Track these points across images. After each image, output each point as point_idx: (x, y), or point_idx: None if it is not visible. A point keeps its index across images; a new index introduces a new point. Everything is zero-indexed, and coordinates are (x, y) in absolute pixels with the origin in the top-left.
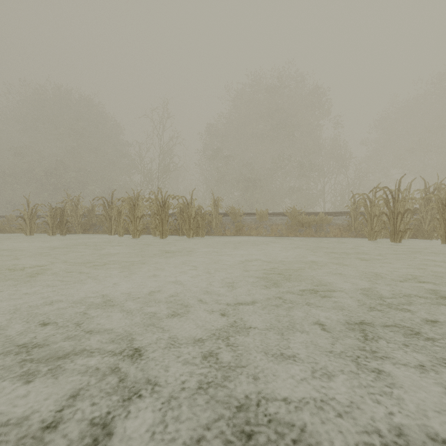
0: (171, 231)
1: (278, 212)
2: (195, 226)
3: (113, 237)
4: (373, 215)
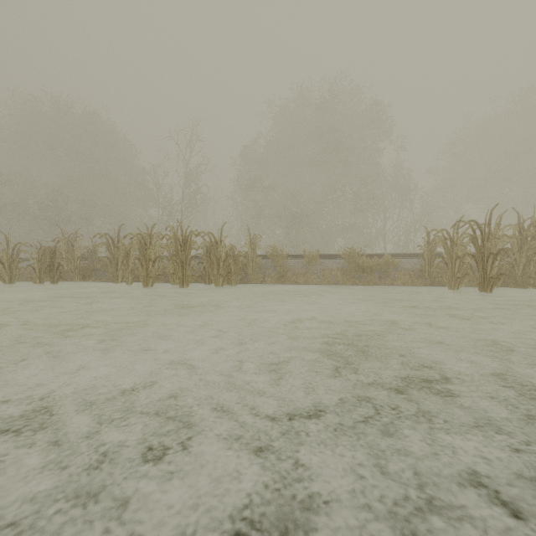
0: (195, 277)
1: (331, 254)
2: (226, 271)
3: (120, 286)
4: (455, 257)
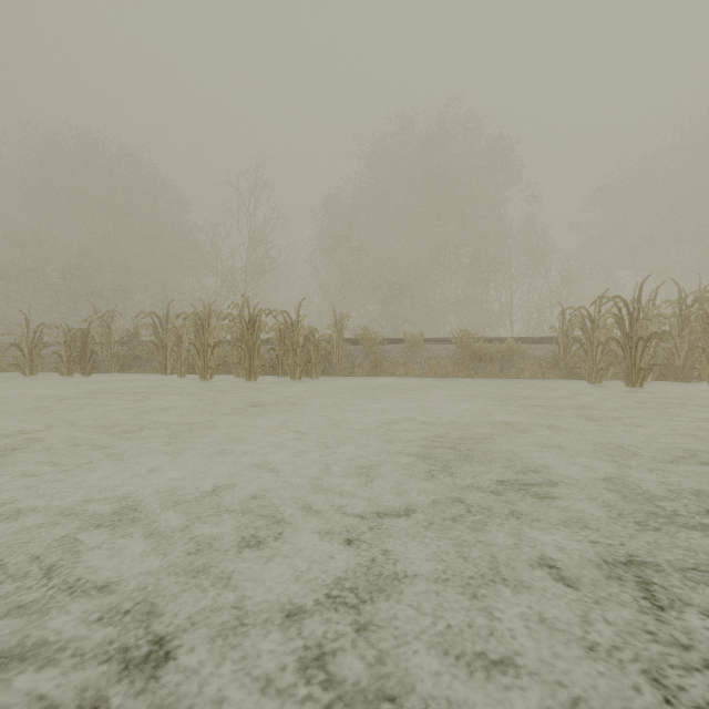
0: (265, 368)
1: (439, 338)
2: (304, 360)
3: (169, 379)
4: (596, 343)
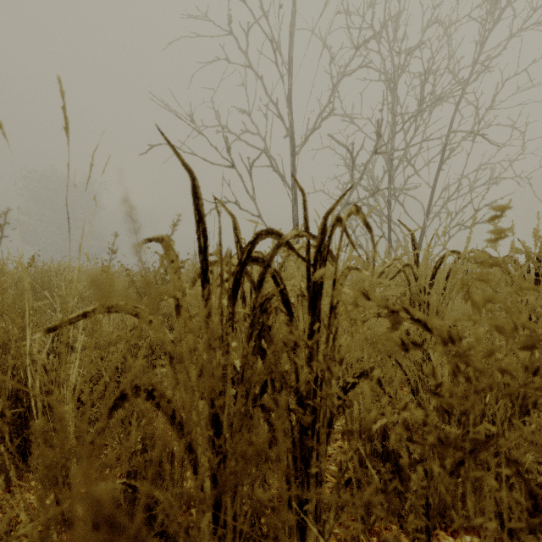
0: None
1: None
2: None
3: None
4: None
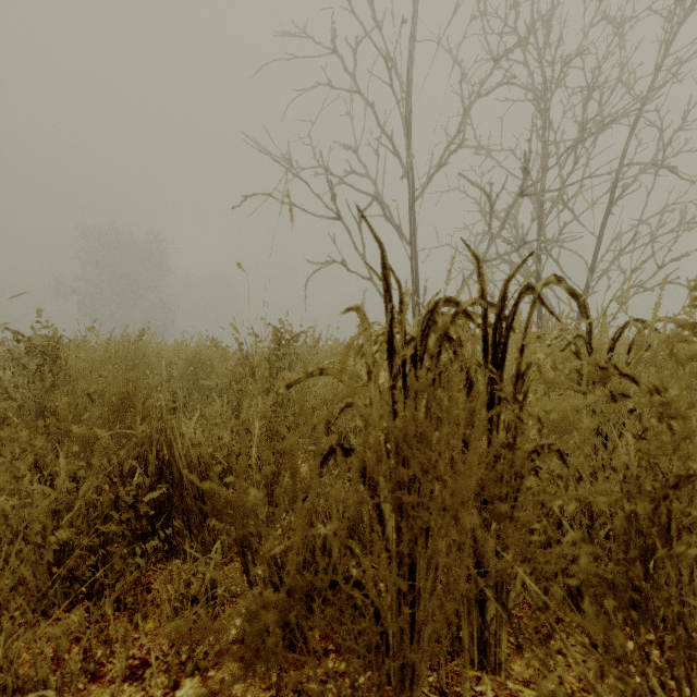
0: None
1: None
2: None
3: None
4: None
